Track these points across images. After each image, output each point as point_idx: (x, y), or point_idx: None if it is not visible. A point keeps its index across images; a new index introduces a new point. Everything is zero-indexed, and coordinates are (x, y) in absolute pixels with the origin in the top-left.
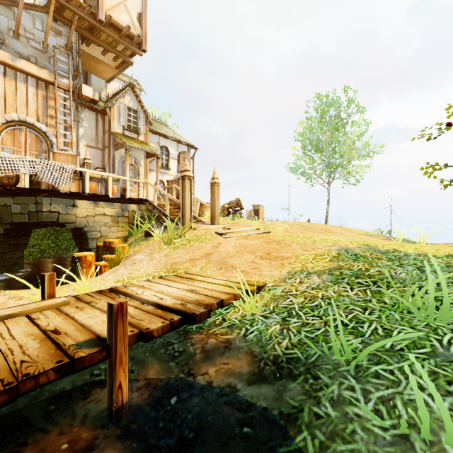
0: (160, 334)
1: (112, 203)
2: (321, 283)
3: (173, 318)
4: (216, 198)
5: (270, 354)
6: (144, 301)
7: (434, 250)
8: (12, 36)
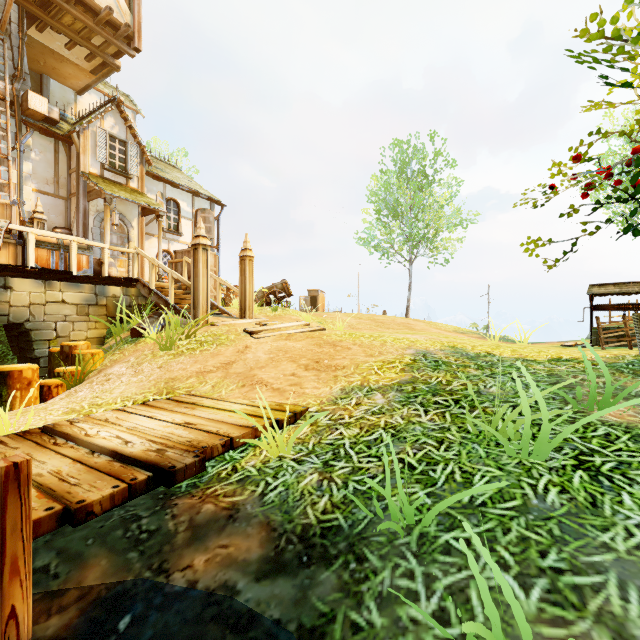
0: (107, 508)
1: (77, 284)
2: (386, 404)
3: (137, 477)
4: (249, 279)
5: (298, 524)
6: (96, 447)
7: (536, 353)
8: None
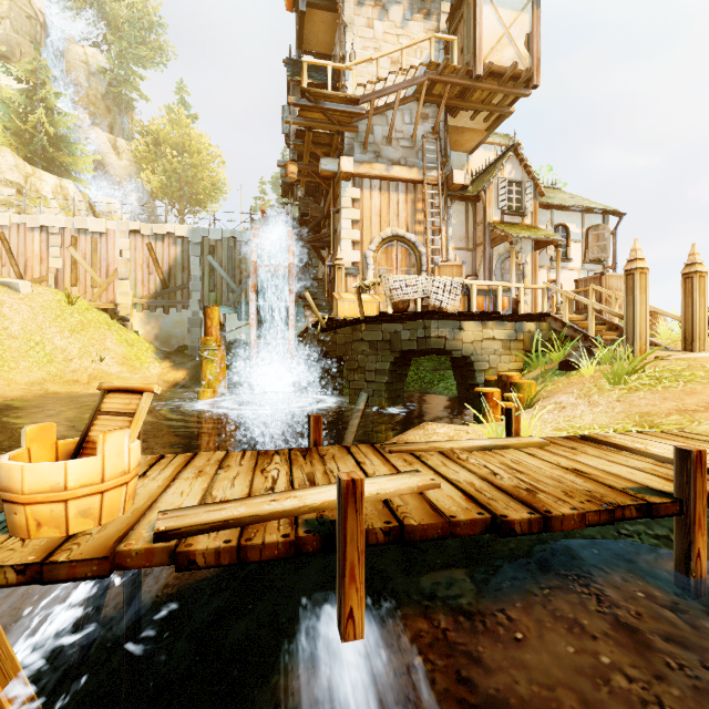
0: None
1: (502, 322)
2: None
3: None
4: (698, 301)
5: None
6: (663, 459)
7: None
8: (385, 144)
